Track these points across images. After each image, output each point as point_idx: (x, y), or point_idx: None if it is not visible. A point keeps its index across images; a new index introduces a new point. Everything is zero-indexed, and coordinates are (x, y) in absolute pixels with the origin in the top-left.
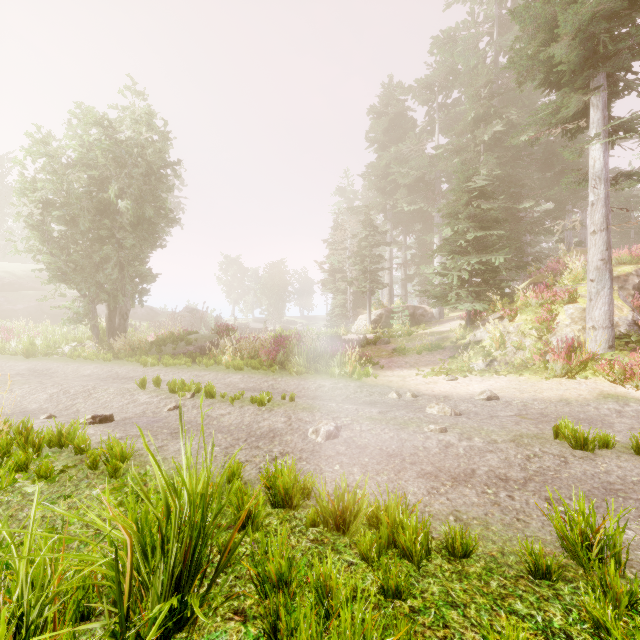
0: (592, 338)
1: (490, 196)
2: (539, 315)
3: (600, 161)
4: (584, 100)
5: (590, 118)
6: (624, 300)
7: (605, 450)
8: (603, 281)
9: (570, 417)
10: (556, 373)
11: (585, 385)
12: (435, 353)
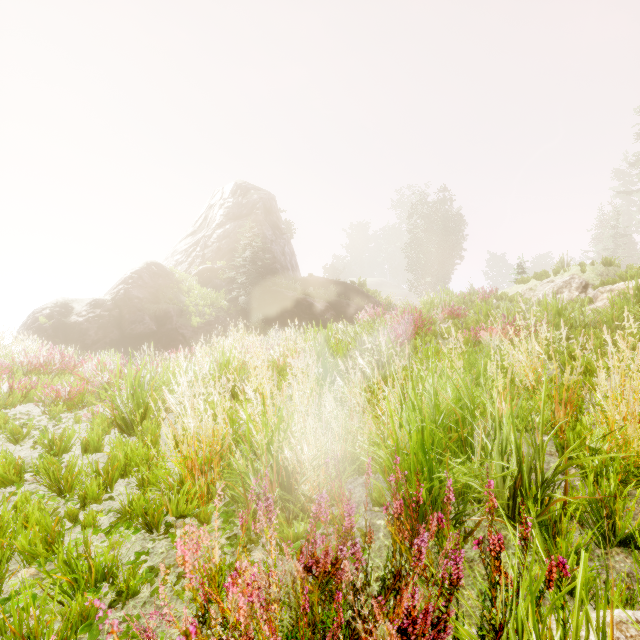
0: None
1: None
2: None
3: None
4: None
5: None
6: None
7: None
8: None
9: None
10: None
11: None
12: None
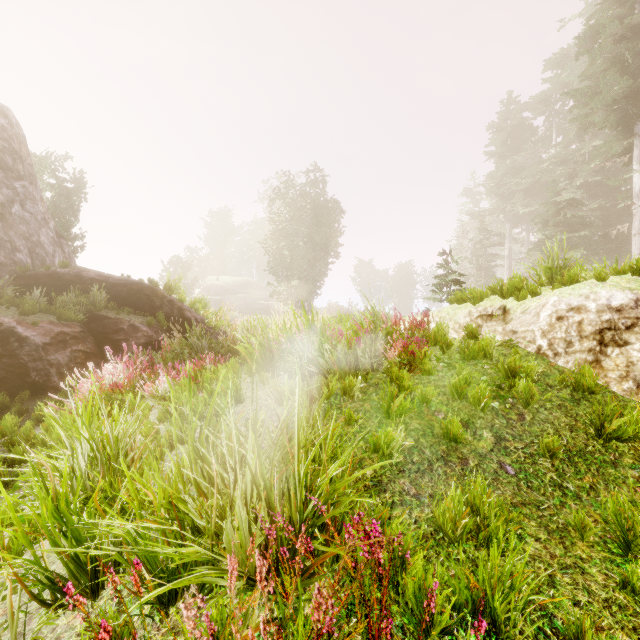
0: None
1: (581, 203)
2: None
3: (638, 185)
4: (627, 142)
5: (633, 154)
6: None
7: None
8: None
9: None
10: None
11: None
12: None
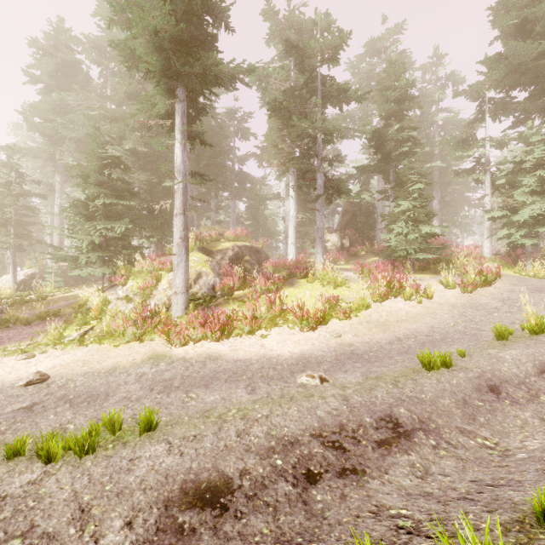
0: (175, 301)
1: (129, 168)
2: (147, 281)
3: (180, 158)
4: (170, 104)
5: (175, 120)
6: (214, 269)
7: (15, 460)
8: (182, 255)
9: (87, 394)
10: (130, 338)
11: (148, 347)
12: (48, 322)
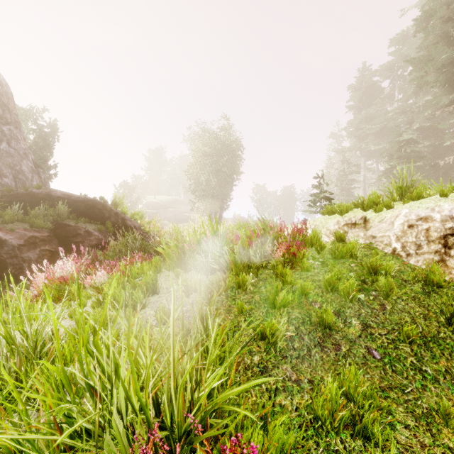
0: None
1: (417, 142)
2: None
3: None
4: (452, 96)
5: None
6: None
7: None
8: None
9: None
10: None
11: None
12: None
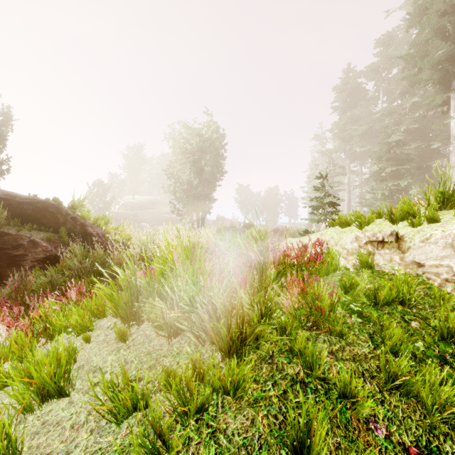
0: None
1: (405, 144)
2: None
3: (454, 128)
4: (446, 95)
5: (450, 105)
6: None
7: None
8: None
9: None
10: None
11: None
12: None
